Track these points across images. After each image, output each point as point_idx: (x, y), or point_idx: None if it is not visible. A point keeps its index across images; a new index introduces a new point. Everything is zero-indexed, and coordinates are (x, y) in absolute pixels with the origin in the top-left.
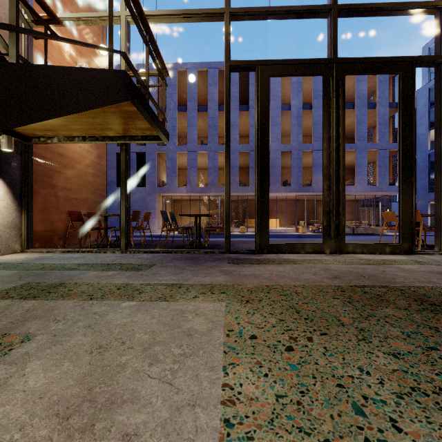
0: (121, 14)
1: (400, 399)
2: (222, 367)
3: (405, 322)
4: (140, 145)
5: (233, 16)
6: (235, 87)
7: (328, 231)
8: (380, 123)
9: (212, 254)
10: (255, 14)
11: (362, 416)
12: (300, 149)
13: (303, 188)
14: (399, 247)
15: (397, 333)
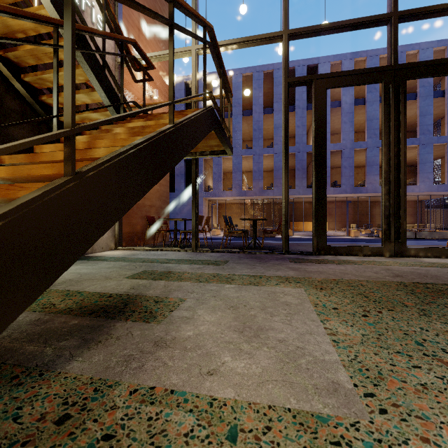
0: (192, 48)
1: None
2: (320, 320)
3: None
4: None
5: (291, 37)
6: (280, 88)
7: (387, 235)
8: None
9: (272, 254)
10: (313, 32)
11: (421, 346)
12: (352, 148)
13: (355, 189)
14: None
15: None
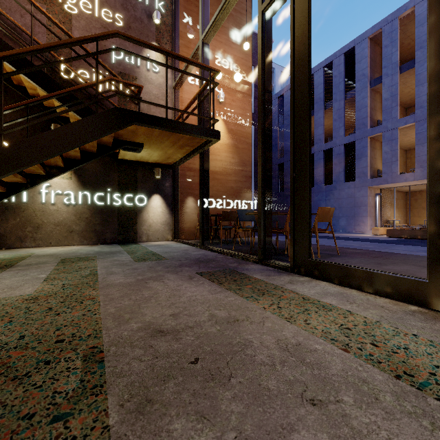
0: (199, 42)
1: None
2: None
3: None
4: (349, 134)
5: None
6: None
7: None
8: None
9: (242, 261)
10: None
11: None
12: None
13: None
14: None
15: None
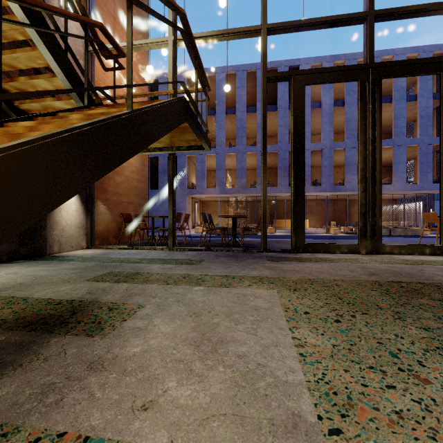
0: (168, 39)
1: (427, 352)
2: (288, 328)
3: (438, 309)
4: None
5: (270, 31)
6: None
7: (364, 232)
8: (422, 116)
9: (250, 252)
10: (291, 28)
11: (396, 358)
12: (331, 147)
13: (334, 187)
14: (440, 248)
15: (429, 316)
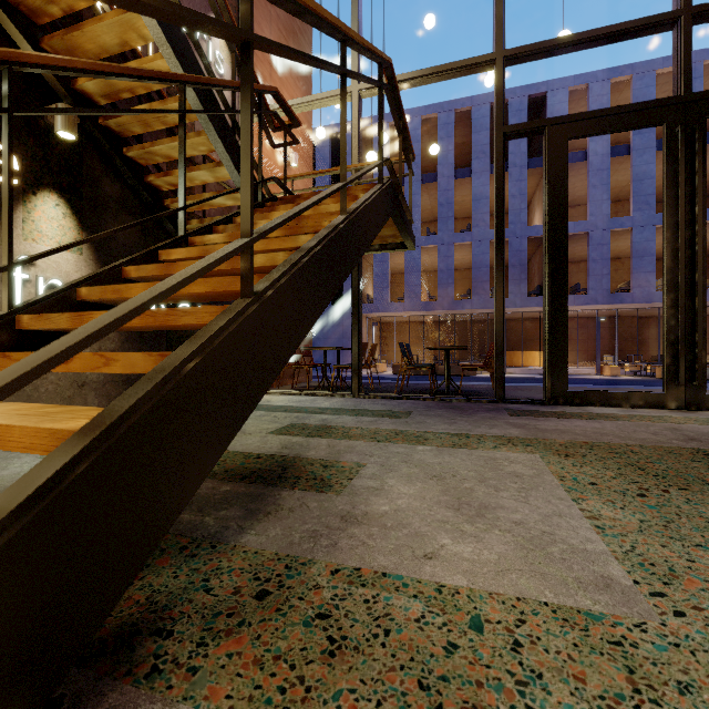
0: (352, 89)
1: None
2: (571, 499)
3: None
4: None
5: (509, 61)
6: (483, 136)
7: (673, 373)
8: None
9: (478, 403)
10: (544, 51)
11: None
12: (606, 228)
13: (612, 296)
14: None
15: None
